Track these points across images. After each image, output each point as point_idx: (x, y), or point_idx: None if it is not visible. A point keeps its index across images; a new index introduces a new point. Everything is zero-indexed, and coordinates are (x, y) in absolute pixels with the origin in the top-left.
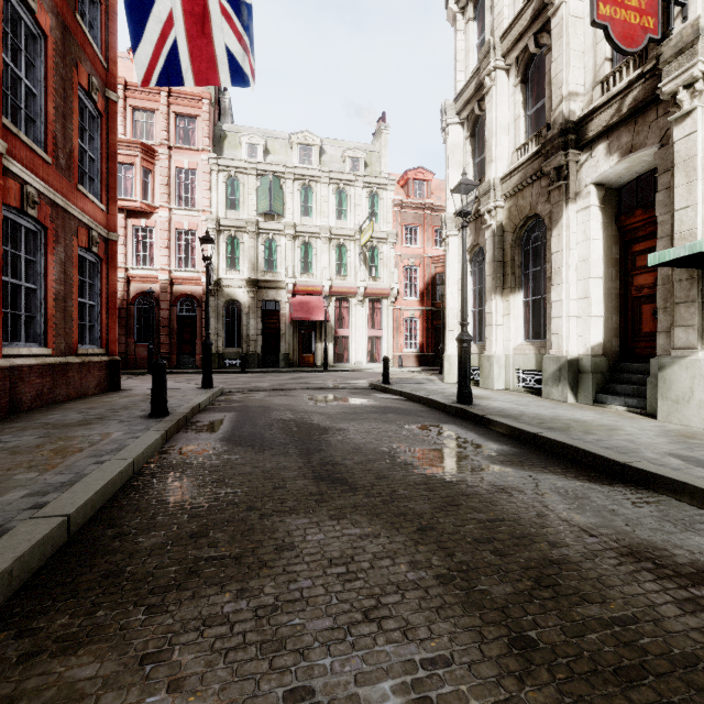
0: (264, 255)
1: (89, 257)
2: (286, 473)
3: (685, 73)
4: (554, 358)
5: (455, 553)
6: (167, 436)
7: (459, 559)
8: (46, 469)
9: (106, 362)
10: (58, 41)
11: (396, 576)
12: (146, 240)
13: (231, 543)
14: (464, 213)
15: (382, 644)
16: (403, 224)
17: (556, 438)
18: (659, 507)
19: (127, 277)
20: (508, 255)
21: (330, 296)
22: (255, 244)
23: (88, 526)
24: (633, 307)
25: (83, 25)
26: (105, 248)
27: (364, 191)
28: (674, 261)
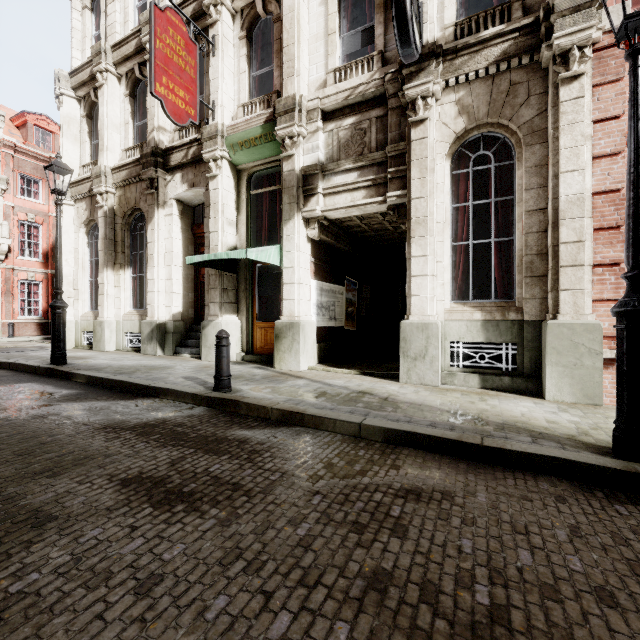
0: None
1: None
2: None
3: (213, 152)
4: (149, 322)
5: None
6: None
7: None
8: None
9: None
10: None
11: None
12: None
13: None
14: (59, 192)
15: None
16: (17, 172)
17: (116, 378)
18: (151, 404)
19: None
20: (119, 236)
21: None
22: None
23: None
24: (201, 288)
25: None
26: None
27: None
28: (203, 263)
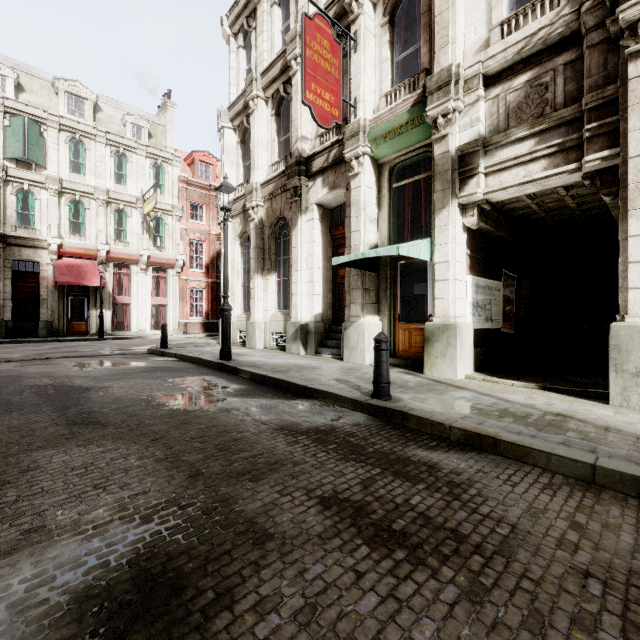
0: (16, 207)
1: None
2: (37, 425)
3: (355, 150)
4: (293, 323)
5: (174, 447)
6: None
7: (175, 449)
8: None
9: None
10: None
11: (125, 466)
12: None
13: None
14: (226, 209)
15: (104, 496)
16: (189, 201)
17: (276, 376)
18: (313, 406)
19: None
20: (267, 244)
21: (108, 261)
22: (2, 193)
23: None
24: (339, 289)
25: None
26: None
27: (148, 161)
28: (347, 263)
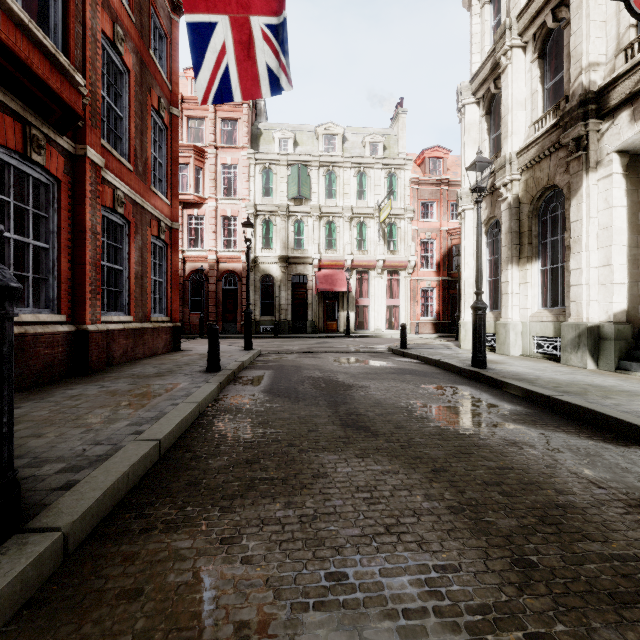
0: (293, 235)
1: (158, 243)
2: (318, 420)
3: None
4: (573, 325)
5: (466, 491)
6: (221, 387)
7: (469, 496)
8: (138, 407)
9: (170, 327)
10: (138, 74)
11: (413, 504)
12: (198, 226)
13: (278, 469)
14: (479, 189)
15: (401, 550)
16: (419, 201)
17: (570, 401)
18: None
19: (183, 258)
20: (525, 226)
21: (351, 269)
22: (286, 226)
23: (172, 450)
24: None
25: (154, 58)
26: (169, 235)
27: (383, 173)
28: None
